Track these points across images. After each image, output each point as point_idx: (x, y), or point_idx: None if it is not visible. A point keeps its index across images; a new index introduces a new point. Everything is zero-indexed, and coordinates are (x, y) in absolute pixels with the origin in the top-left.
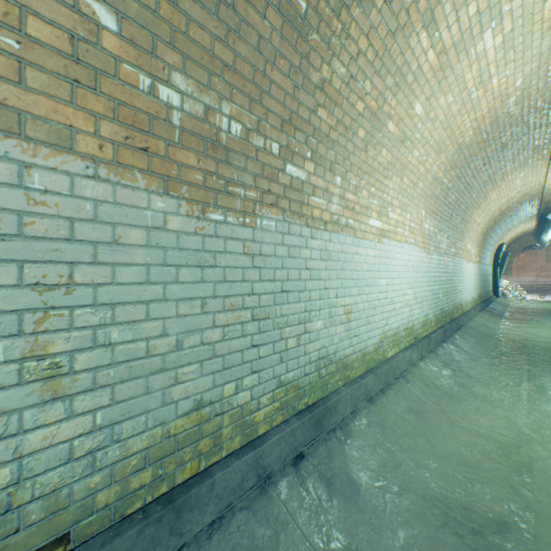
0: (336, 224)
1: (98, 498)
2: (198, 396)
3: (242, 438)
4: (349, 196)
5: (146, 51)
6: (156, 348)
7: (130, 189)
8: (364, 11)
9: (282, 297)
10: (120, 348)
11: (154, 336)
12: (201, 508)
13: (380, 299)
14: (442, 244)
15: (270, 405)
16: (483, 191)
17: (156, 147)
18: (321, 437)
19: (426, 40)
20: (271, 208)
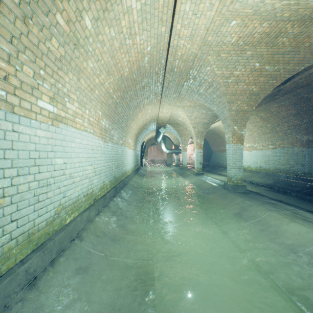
0: None
1: None
2: None
3: None
4: None
5: None
6: None
7: None
8: None
9: None
10: None
11: None
12: None
13: (56, 176)
14: (114, 137)
15: None
16: (135, 111)
17: None
18: None
19: None
20: None
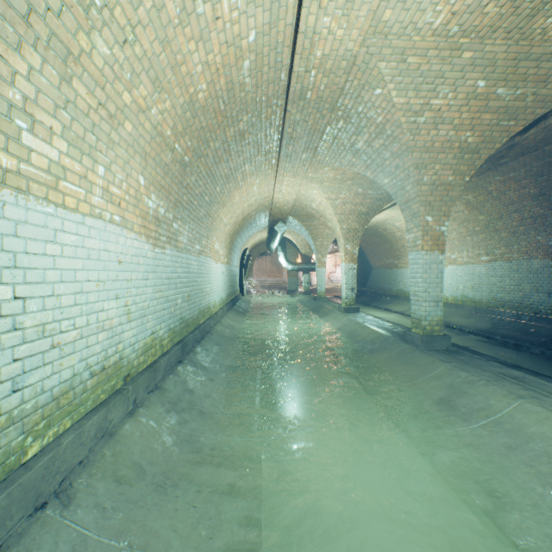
0: None
1: None
2: None
3: None
4: None
5: None
6: None
7: None
8: None
9: None
10: None
11: None
12: None
13: None
14: (182, 237)
15: None
16: (228, 188)
17: None
18: None
19: None
20: None
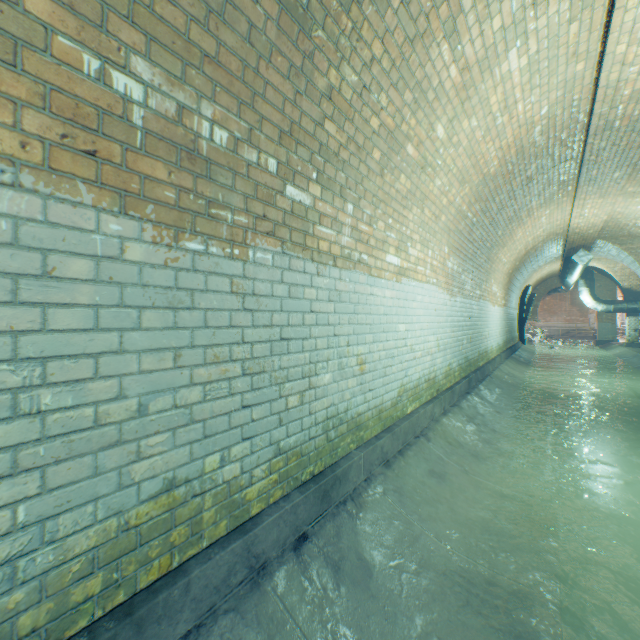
0: (347, 259)
1: (20, 622)
2: (169, 473)
3: (229, 522)
4: (362, 227)
5: (93, 23)
6: (109, 414)
7: (69, 205)
8: (378, 10)
9: (282, 346)
10: (55, 417)
11: (106, 399)
12: (171, 617)
13: (398, 347)
14: (466, 286)
15: (266, 477)
16: (509, 228)
17: (108, 151)
18: (329, 512)
19: (448, 52)
20: (267, 238)
